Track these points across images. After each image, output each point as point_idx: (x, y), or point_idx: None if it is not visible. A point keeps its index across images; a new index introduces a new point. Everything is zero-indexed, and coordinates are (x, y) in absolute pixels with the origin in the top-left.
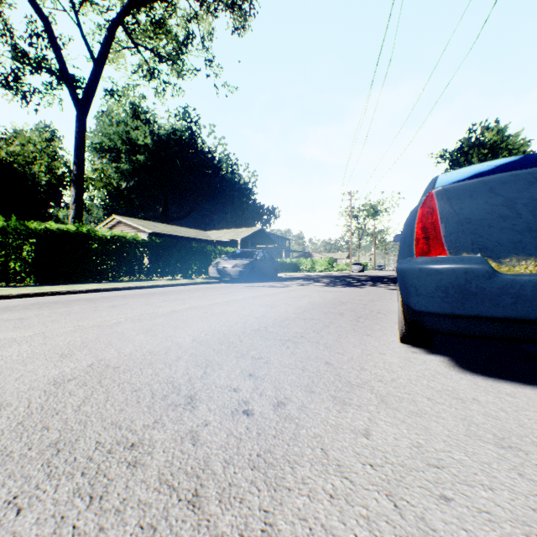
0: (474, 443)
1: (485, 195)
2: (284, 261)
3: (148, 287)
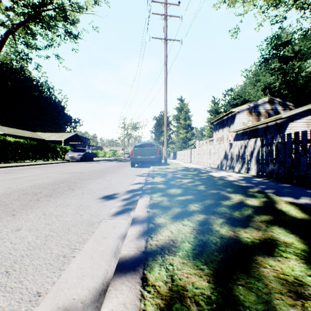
0: (133, 169)
1: (136, 150)
2: None
3: (47, 164)
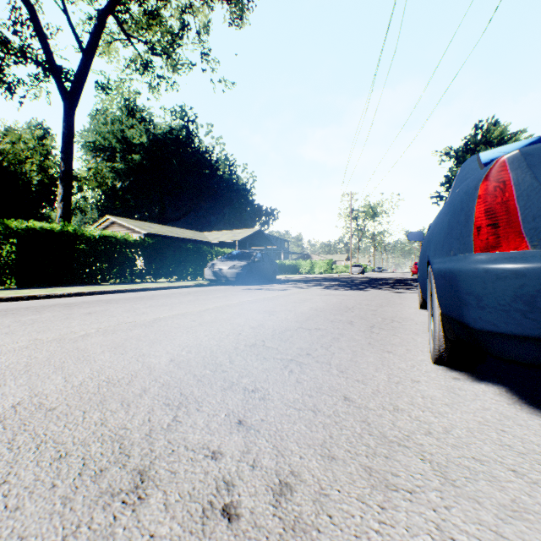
0: None
1: None
2: (283, 263)
3: (138, 290)
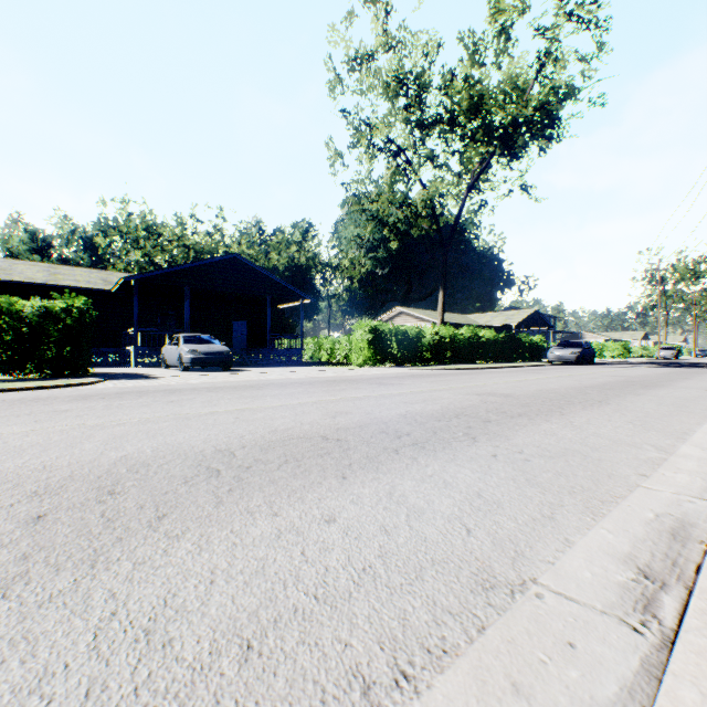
0: None
1: None
2: None
3: (530, 366)
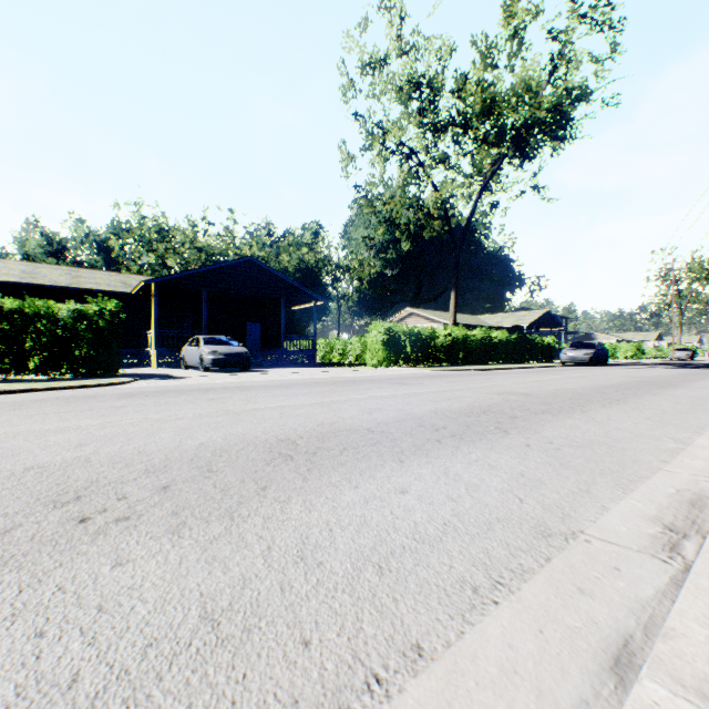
0: None
1: None
2: None
3: (543, 367)
